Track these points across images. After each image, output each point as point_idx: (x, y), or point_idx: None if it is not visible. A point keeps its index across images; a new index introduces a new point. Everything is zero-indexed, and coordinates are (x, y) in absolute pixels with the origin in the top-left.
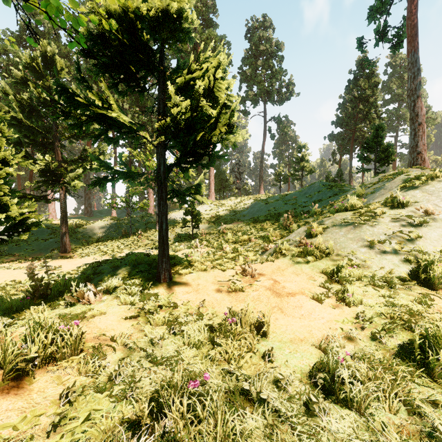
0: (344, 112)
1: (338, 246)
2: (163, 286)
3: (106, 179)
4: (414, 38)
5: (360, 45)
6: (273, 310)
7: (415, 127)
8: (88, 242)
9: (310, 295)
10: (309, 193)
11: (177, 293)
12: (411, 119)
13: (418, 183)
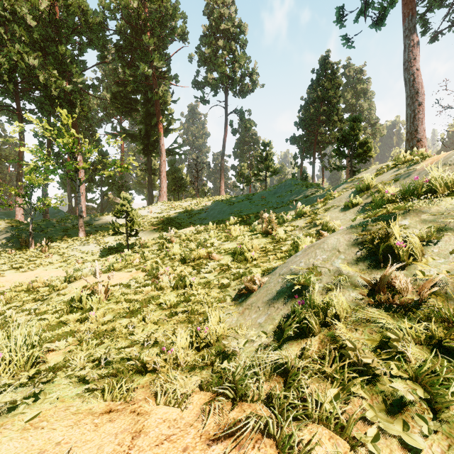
0: (306, 114)
1: None
2: None
3: None
4: None
5: (339, 18)
6: None
7: (414, 108)
8: None
9: None
10: (279, 192)
11: None
12: (409, 98)
13: None
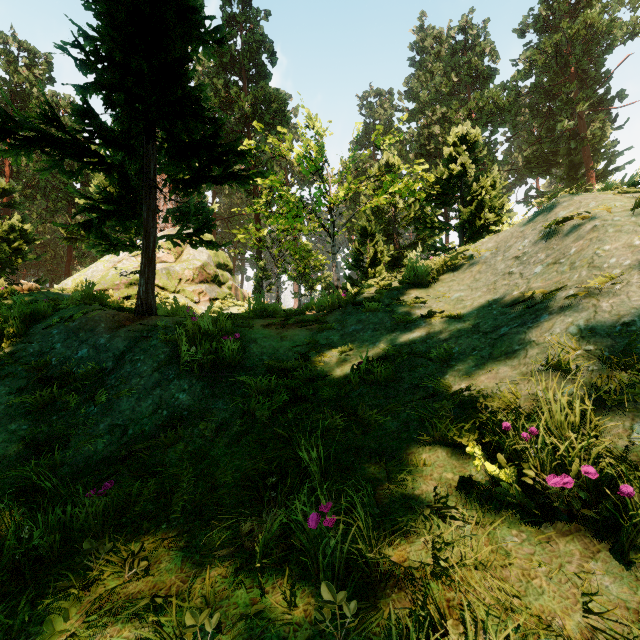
0: None
1: None
2: None
3: (433, 254)
4: None
5: None
6: None
7: None
8: None
9: None
10: None
11: None
12: None
13: None
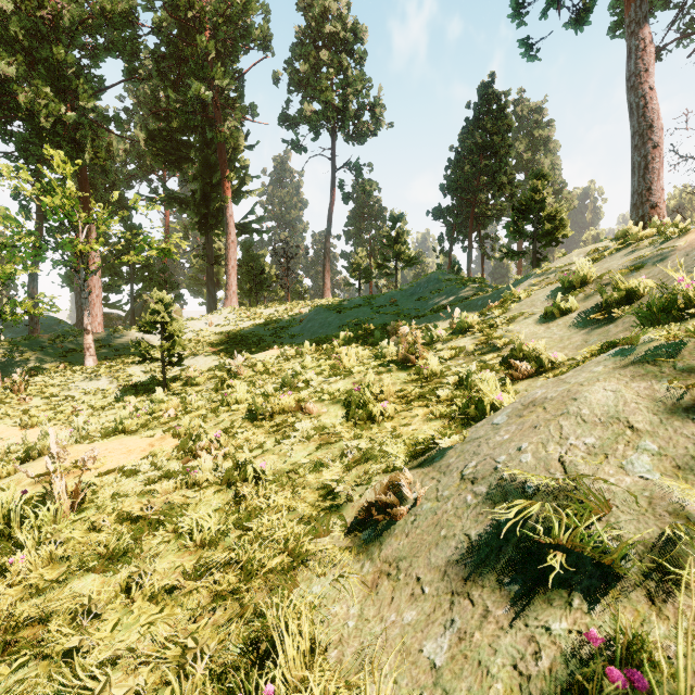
0: (458, 173)
1: None
2: None
3: None
4: None
5: (517, 11)
6: None
7: (646, 152)
8: None
9: None
10: (419, 292)
11: None
12: (637, 136)
13: None
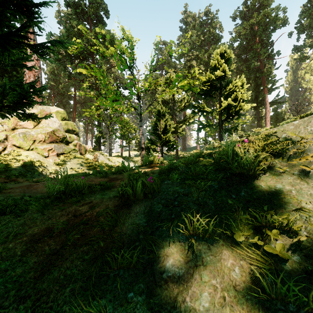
0: None
1: None
2: None
3: (202, 128)
4: None
5: None
6: None
7: None
8: None
9: None
10: None
11: None
12: None
13: None
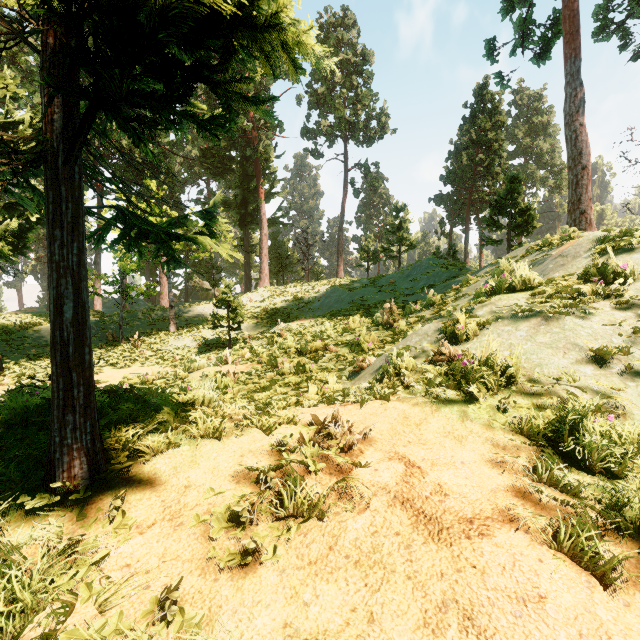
0: (456, 164)
1: (525, 361)
2: (59, 507)
3: None
4: (574, 36)
5: (490, 52)
6: (444, 632)
7: (577, 172)
8: (40, 355)
9: (536, 528)
10: (413, 274)
11: (89, 546)
12: (571, 160)
13: (636, 241)
